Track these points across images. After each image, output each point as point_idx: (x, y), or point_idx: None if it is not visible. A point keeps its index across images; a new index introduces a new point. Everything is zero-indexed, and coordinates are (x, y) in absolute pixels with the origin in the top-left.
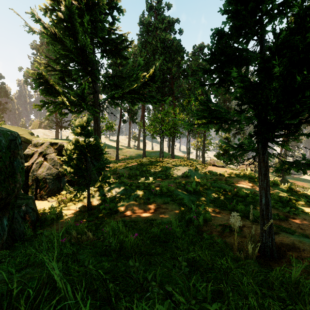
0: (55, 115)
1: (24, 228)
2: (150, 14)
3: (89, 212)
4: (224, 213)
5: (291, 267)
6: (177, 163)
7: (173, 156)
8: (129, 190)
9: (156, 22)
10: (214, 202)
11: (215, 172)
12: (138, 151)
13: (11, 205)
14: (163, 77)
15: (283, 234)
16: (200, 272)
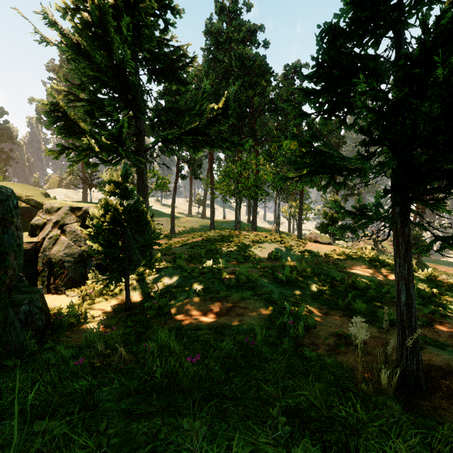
0: (83, 167)
1: (25, 339)
2: (221, 18)
3: (128, 312)
4: (335, 314)
5: (452, 408)
6: (261, 239)
7: (254, 228)
8: (189, 278)
9: (229, 29)
10: (318, 297)
11: (318, 252)
12: (203, 221)
13: (1, 304)
14: (241, 112)
15: (430, 350)
16: (309, 429)
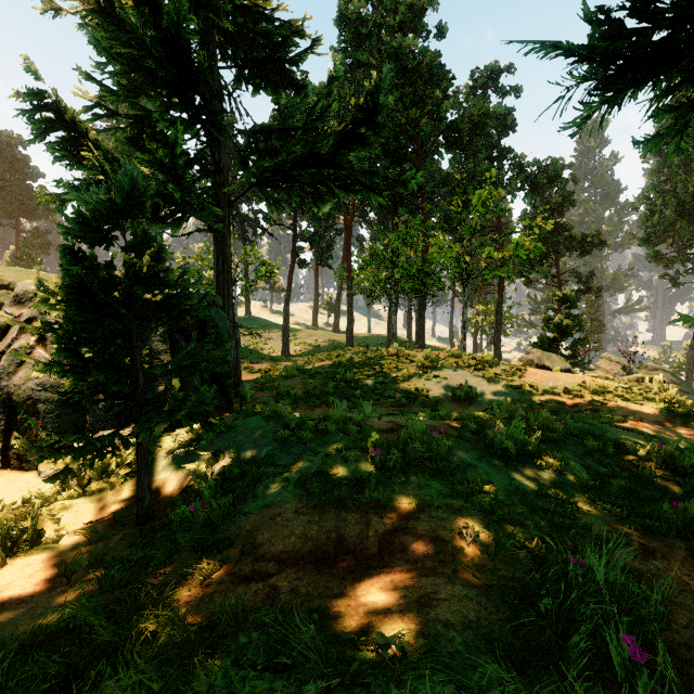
0: None
1: None
2: None
3: (142, 526)
4: (672, 553)
5: None
6: (438, 362)
7: (421, 345)
8: (292, 443)
9: (378, 11)
10: (596, 493)
11: (551, 387)
12: (335, 335)
13: None
14: (398, 148)
15: None
16: None
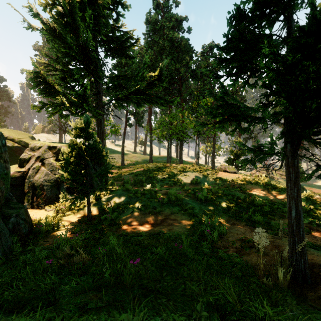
0: (59, 118)
1: (12, 243)
2: (157, 12)
3: (89, 223)
4: (240, 224)
5: None
6: (186, 169)
7: (181, 161)
8: (134, 198)
9: (163, 20)
10: (227, 211)
11: (226, 178)
12: (144, 156)
13: None
14: (171, 78)
15: (312, 251)
16: None
